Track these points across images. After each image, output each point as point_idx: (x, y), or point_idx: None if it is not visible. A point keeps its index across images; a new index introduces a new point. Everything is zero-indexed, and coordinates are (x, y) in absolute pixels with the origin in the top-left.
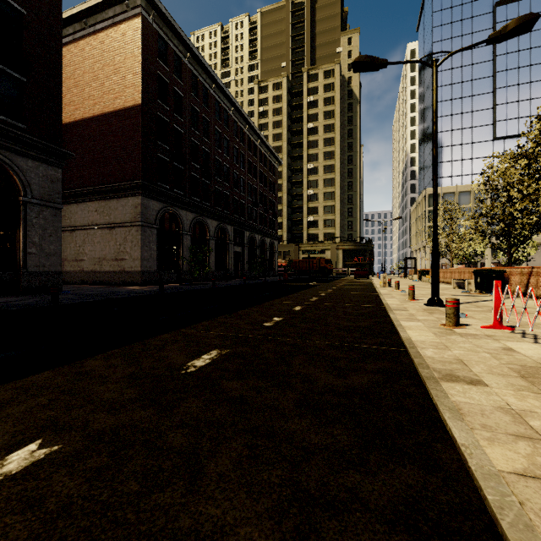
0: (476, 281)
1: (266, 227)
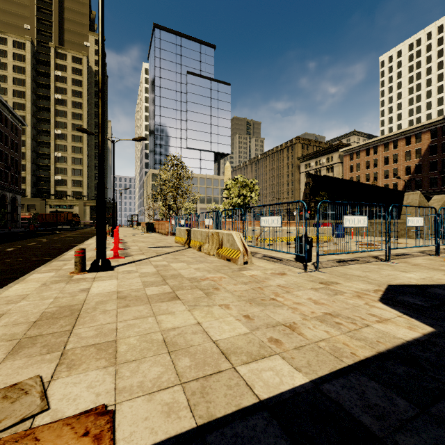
0: (146, 227)
1: (8, 183)
